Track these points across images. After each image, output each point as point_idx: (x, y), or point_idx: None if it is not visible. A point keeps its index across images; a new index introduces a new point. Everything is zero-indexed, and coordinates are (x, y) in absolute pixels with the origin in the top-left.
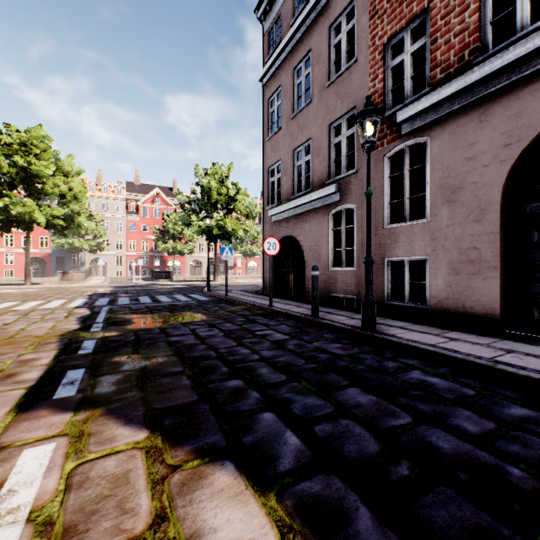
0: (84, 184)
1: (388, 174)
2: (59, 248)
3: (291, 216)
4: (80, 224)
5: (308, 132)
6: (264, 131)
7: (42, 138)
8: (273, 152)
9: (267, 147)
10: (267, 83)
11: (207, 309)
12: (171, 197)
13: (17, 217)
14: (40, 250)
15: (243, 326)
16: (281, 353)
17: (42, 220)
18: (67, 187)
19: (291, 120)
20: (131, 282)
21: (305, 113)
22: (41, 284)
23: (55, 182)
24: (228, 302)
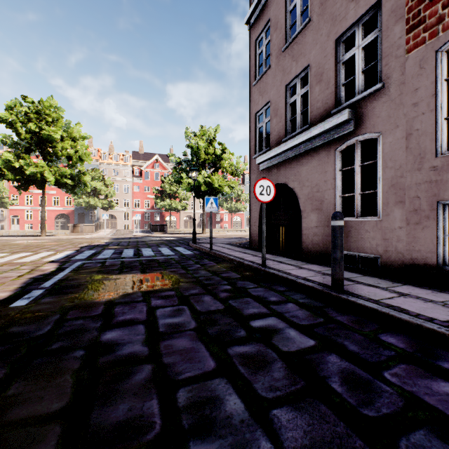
0: (88, 146)
1: (445, 75)
2: (80, 206)
3: (283, 161)
4: (86, 182)
5: (305, 59)
6: (251, 76)
7: (55, 109)
8: (261, 95)
9: (253, 92)
10: (254, 23)
11: (186, 267)
12: (168, 163)
13: (31, 177)
14: (66, 208)
15: (229, 302)
16: (329, 427)
17: (51, 179)
18: (73, 150)
19: (283, 52)
20: (131, 234)
21: (300, 38)
22: (55, 236)
23: (64, 146)
24: (212, 257)
